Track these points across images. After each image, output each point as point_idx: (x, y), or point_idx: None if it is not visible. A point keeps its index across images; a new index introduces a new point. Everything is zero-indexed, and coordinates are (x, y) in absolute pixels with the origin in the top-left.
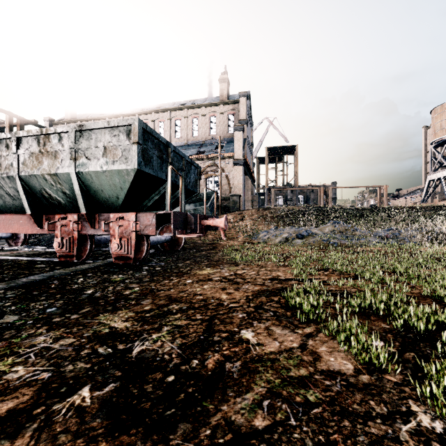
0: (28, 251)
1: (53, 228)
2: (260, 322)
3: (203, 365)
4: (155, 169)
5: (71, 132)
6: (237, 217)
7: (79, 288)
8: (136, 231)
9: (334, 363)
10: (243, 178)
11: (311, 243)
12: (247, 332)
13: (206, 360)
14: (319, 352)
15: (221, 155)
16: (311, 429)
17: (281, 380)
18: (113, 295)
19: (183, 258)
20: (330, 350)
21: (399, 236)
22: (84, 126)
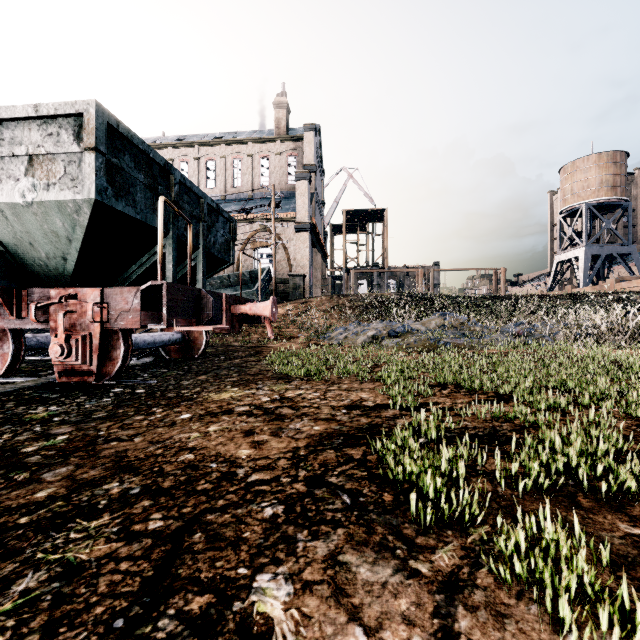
0: None
1: None
2: (315, 534)
3: None
4: (141, 209)
5: None
6: (299, 307)
7: None
8: (102, 321)
9: None
10: (310, 251)
11: (411, 344)
12: (273, 585)
13: None
14: None
15: (275, 214)
16: None
17: None
18: None
19: (198, 370)
20: None
21: (536, 333)
22: None
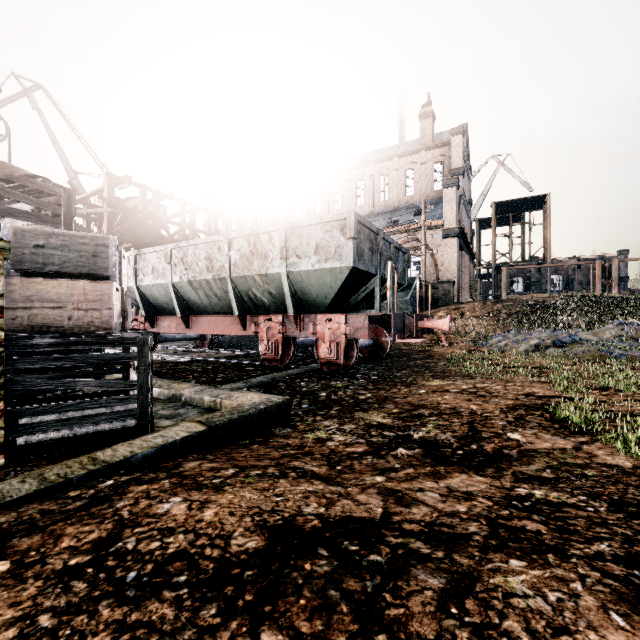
0: (217, 353)
1: (256, 330)
2: (524, 429)
3: (482, 449)
4: (366, 264)
5: (282, 230)
6: (451, 313)
7: (310, 391)
8: (347, 334)
9: (611, 460)
10: (458, 256)
11: (578, 354)
12: (514, 435)
13: (483, 446)
14: (595, 453)
15: (425, 226)
16: (589, 482)
17: (558, 463)
18: (350, 399)
19: (395, 367)
20: (607, 453)
21: None
22: (296, 224)
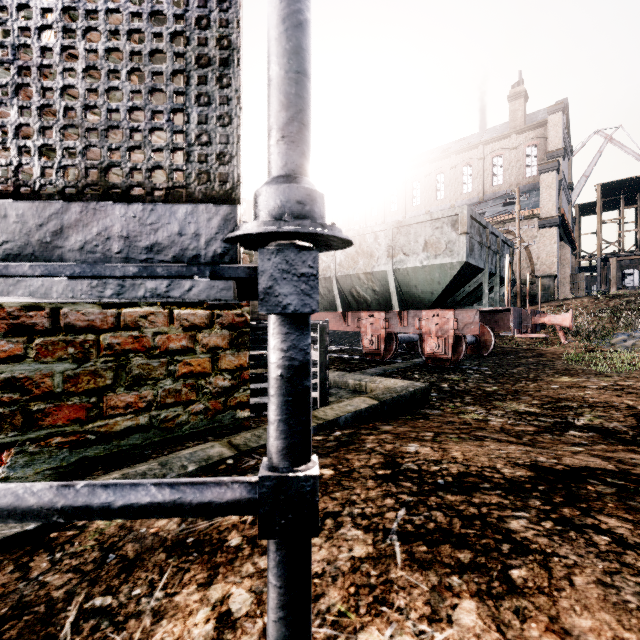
0: None
1: (358, 326)
2: None
3: None
4: (476, 258)
5: (389, 230)
6: (554, 310)
7: (429, 382)
8: (455, 329)
9: None
10: (557, 247)
11: None
12: None
13: None
14: None
15: (519, 217)
16: None
17: None
18: (477, 390)
19: (506, 364)
20: None
21: None
22: (403, 222)
